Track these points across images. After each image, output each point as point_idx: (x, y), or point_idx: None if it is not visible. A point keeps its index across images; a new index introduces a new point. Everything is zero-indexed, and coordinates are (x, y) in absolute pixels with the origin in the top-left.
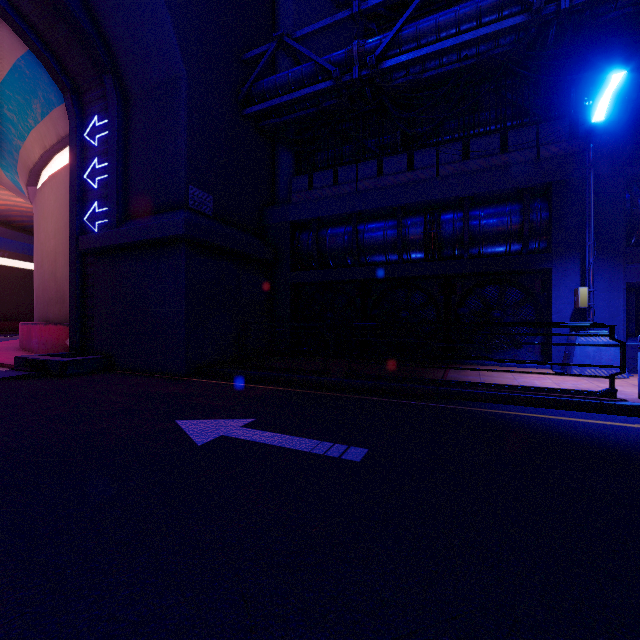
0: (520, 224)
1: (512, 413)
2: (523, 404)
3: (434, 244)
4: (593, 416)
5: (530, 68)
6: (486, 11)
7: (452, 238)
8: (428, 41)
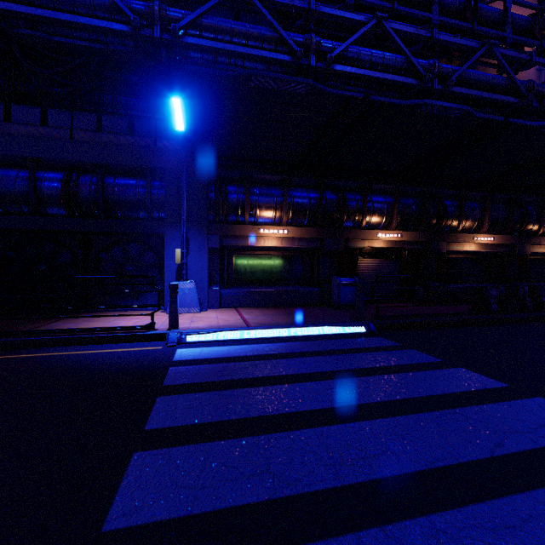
0: (145, 196)
1: (50, 354)
2: (78, 344)
3: (72, 202)
4: (123, 346)
5: (152, 75)
6: (99, 6)
7: (89, 199)
8: (46, 5)
